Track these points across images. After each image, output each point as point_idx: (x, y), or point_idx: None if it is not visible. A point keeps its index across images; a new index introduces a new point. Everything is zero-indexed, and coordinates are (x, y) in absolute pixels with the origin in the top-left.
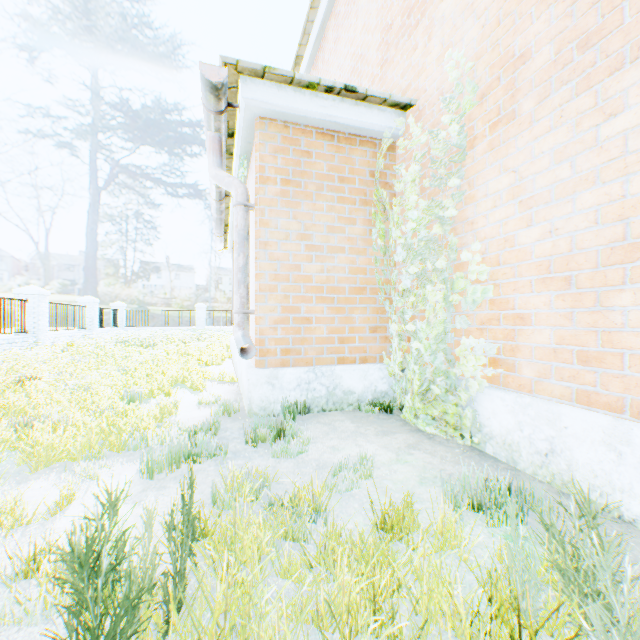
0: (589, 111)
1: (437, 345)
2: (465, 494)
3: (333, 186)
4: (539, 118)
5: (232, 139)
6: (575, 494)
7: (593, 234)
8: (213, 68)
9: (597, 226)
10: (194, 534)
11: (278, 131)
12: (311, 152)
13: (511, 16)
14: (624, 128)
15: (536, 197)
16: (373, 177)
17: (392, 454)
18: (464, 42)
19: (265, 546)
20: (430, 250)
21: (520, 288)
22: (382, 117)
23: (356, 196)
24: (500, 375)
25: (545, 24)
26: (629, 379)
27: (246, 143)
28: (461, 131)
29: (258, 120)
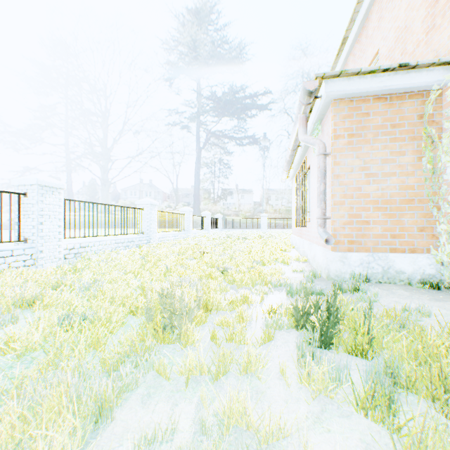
0: None
1: None
2: None
3: (386, 132)
4: None
5: (309, 114)
6: None
7: None
8: (310, 82)
9: None
10: (336, 316)
11: (345, 105)
12: (369, 113)
13: None
14: None
15: None
16: (420, 119)
17: (446, 311)
18: None
19: None
20: None
21: None
22: (430, 75)
23: (405, 135)
24: None
25: None
26: None
27: (320, 115)
28: None
29: (332, 101)
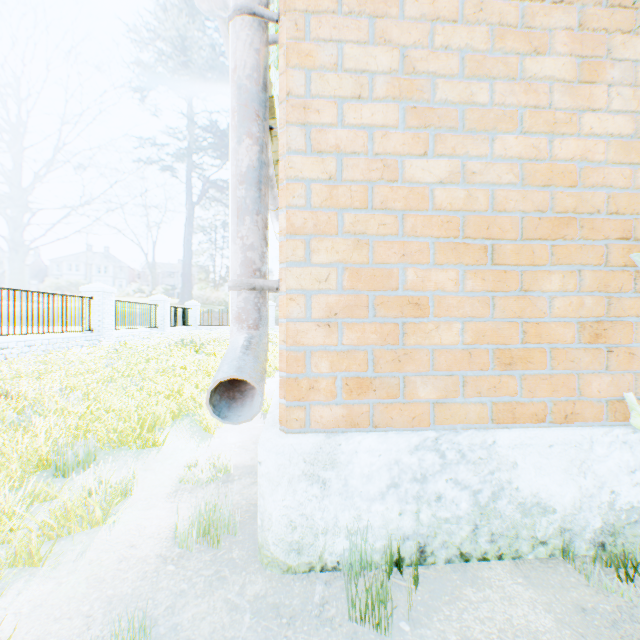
0: None
1: None
2: None
3: None
4: None
5: None
6: None
7: None
8: None
9: None
10: None
11: None
12: None
13: None
14: None
15: None
16: None
17: None
18: None
19: None
20: None
21: None
22: None
23: None
24: None
25: None
26: None
27: None
28: None
29: None
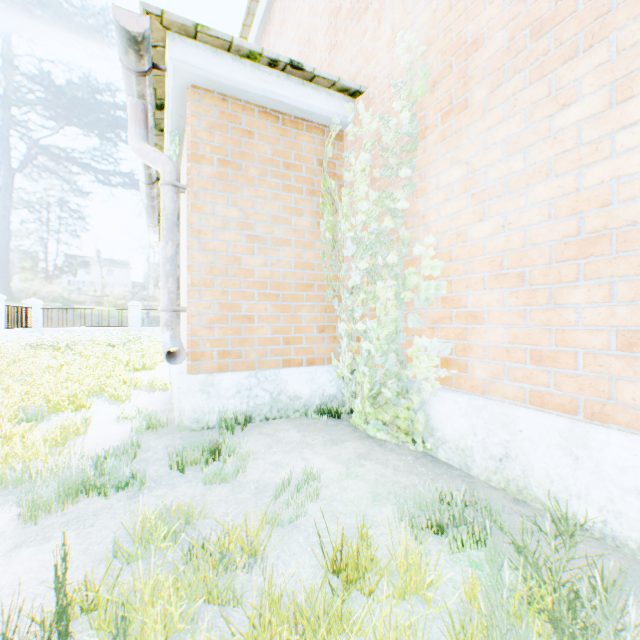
0: (542, 101)
1: (389, 345)
2: (422, 511)
3: (278, 172)
4: (492, 108)
5: (162, 112)
6: (530, 501)
7: (547, 228)
8: (131, 15)
9: (550, 220)
10: (69, 622)
11: (215, 104)
12: (253, 132)
13: (463, 0)
14: (578, 118)
15: (489, 190)
16: (321, 166)
17: (342, 467)
18: (415, 27)
19: (178, 620)
20: (381, 244)
21: (473, 285)
22: (331, 102)
23: (303, 185)
24: (452, 376)
25: (498, 9)
26: (583, 379)
27: (178, 116)
28: (413, 119)
29: (191, 89)
